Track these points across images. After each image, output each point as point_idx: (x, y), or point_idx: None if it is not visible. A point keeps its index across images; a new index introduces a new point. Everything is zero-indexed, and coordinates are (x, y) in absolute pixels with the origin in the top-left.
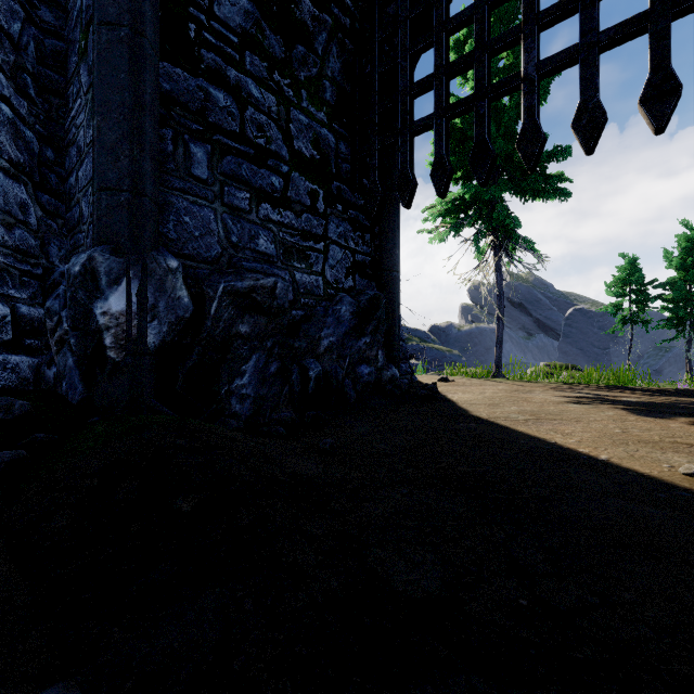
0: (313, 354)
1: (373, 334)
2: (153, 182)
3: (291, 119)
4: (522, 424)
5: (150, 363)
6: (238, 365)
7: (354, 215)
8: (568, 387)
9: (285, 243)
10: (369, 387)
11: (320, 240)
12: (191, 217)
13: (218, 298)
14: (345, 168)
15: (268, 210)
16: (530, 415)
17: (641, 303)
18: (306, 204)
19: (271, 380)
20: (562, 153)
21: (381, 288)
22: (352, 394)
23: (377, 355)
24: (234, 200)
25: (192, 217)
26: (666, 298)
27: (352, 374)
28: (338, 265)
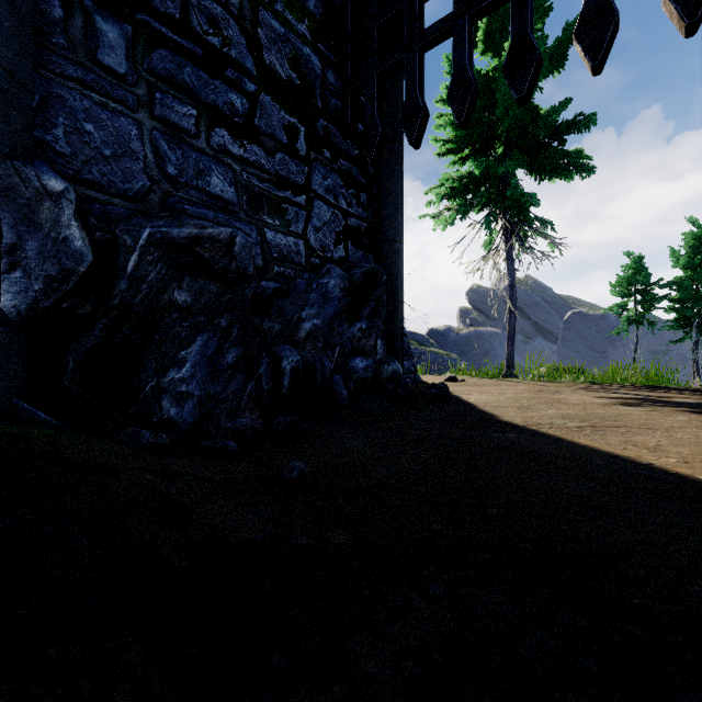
0: (291, 339)
1: (370, 318)
2: (17, 50)
3: (259, 22)
4: (578, 434)
5: (7, 340)
6: (172, 350)
7: (346, 166)
8: (599, 387)
9: (251, 188)
10: (365, 385)
11: (301, 191)
12: (97, 126)
13: (140, 249)
14: (334, 105)
15: (225, 139)
16: (581, 421)
17: (647, 303)
18: (281, 141)
19: (228, 373)
20: (585, 122)
21: (380, 263)
22: (344, 393)
23: (376, 345)
24: (172, 114)
25: (99, 126)
26: (673, 298)
27: (344, 368)
28: (326, 227)
